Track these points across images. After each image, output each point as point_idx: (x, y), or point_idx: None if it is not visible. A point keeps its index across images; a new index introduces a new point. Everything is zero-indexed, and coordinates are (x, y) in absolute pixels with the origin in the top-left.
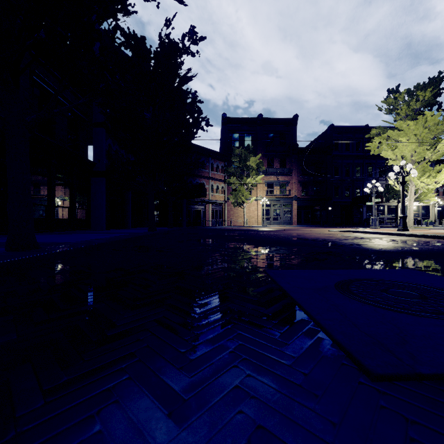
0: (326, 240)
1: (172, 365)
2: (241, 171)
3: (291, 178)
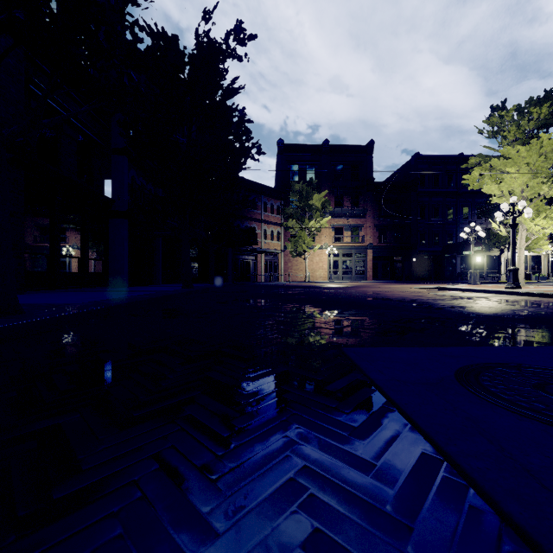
0: (416, 300)
1: None
2: (301, 212)
3: (365, 221)
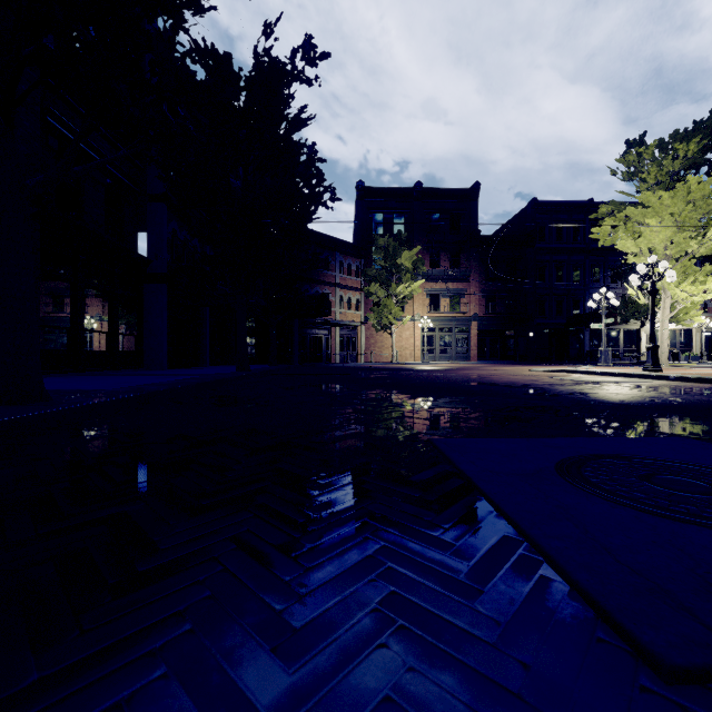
0: (528, 386)
1: (256, 643)
2: (387, 274)
3: (469, 285)
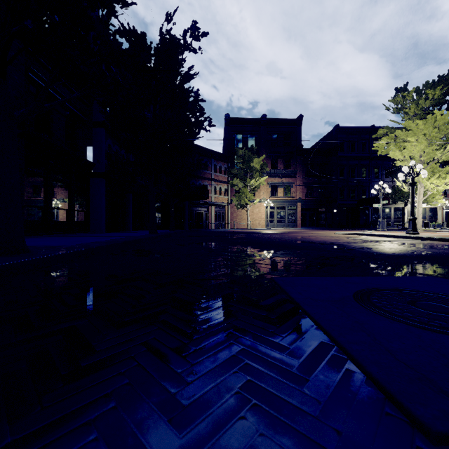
0: (334, 243)
1: (158, 416)
2: (244, 173)
3: (296, 180)
